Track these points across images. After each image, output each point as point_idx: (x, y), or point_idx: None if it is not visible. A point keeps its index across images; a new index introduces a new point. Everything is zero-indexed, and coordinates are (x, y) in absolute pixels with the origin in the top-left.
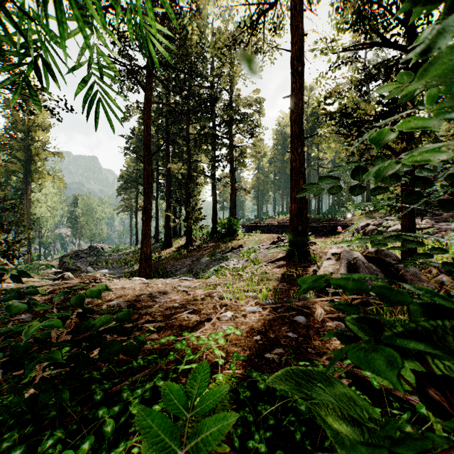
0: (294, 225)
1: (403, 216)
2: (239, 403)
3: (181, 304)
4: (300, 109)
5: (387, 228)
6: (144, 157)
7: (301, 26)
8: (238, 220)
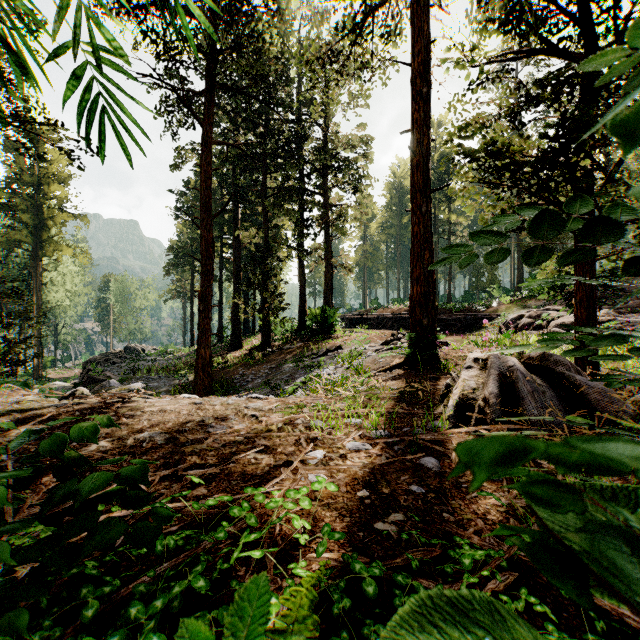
0: (417, 317)
1: (578, 304)
2: (332, 616)
3: (248, 437)
4: (425, 149)
5: (549, 321)
6: (201, 220)
7: (426, 29)
8: (336, 311)
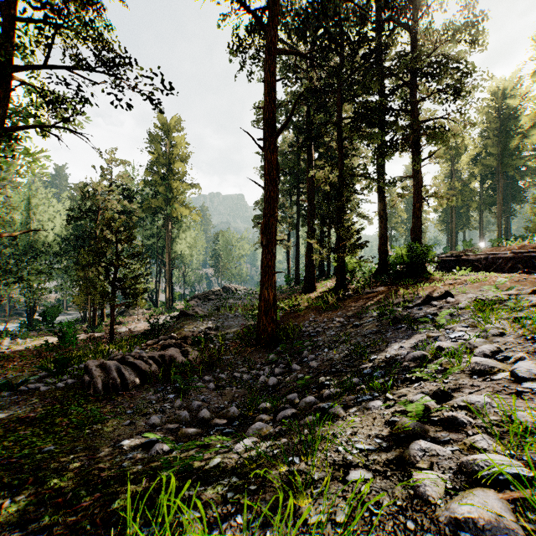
0: None
1: None
2: None
3: None
4: None
5: None
6: (264, 140)
7: None
8: (429, 249)
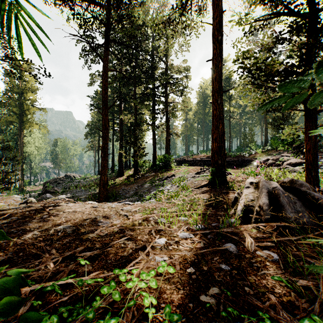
0: (215, 159)
1: (307, 152)
2: None
3: (121, 229)
4: (219, 69)
5: (283, 162)
6: (102, 110)
7: (220, 5)
8: (171, 156)
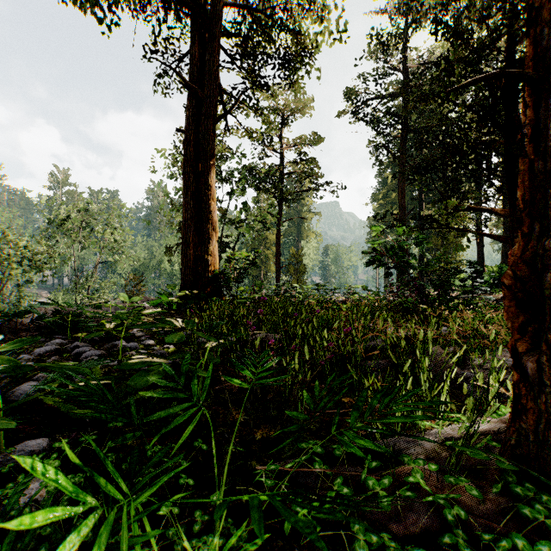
0: None
1: None
2: None
3: None
4: None
5: None
6: (399, 217)
7: None
8: None
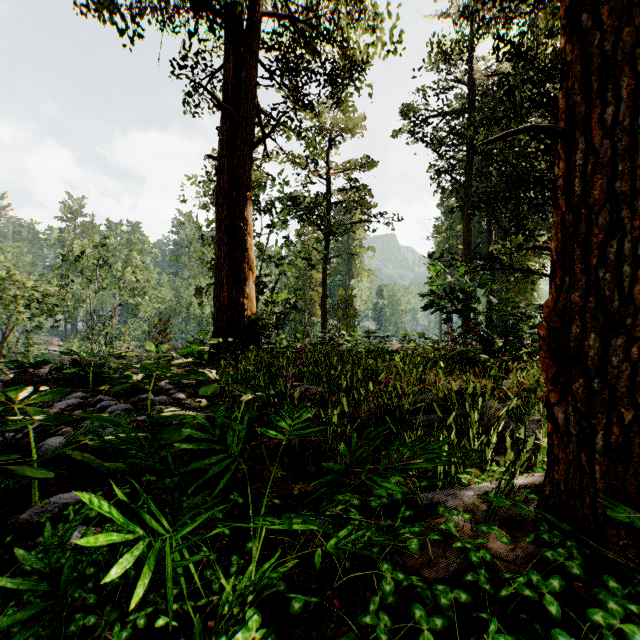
0: None
1: None
2: None
3: None
4: None
5: None
6: (464, 253)
7: None
8: None
